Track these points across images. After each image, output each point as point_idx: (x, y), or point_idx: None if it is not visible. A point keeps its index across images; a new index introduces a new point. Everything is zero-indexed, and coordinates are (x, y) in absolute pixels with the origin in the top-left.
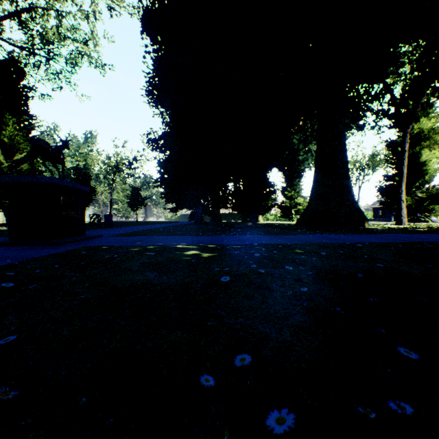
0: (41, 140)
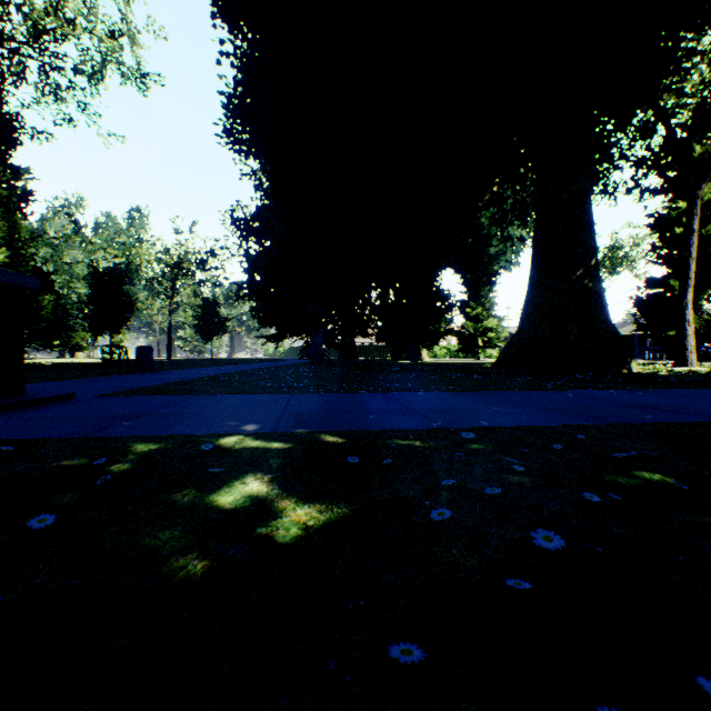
0: None
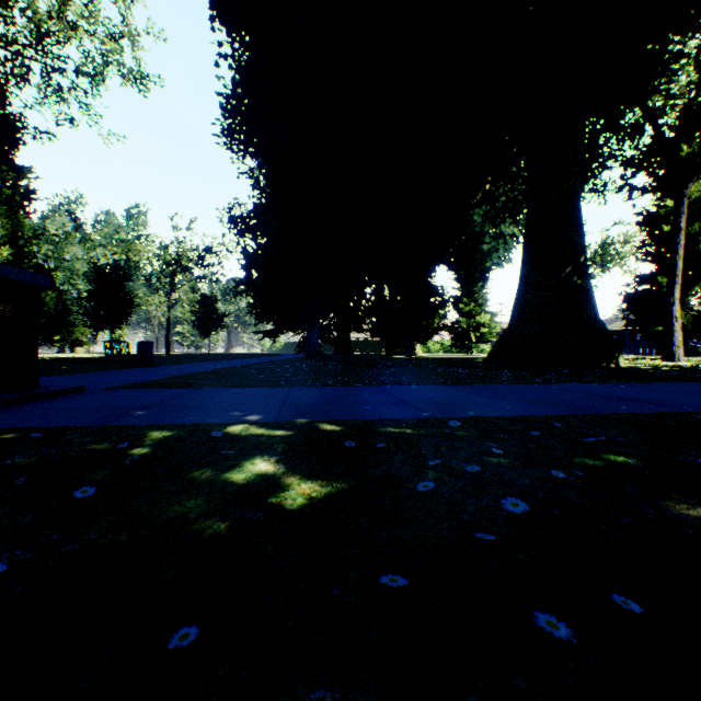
0: None
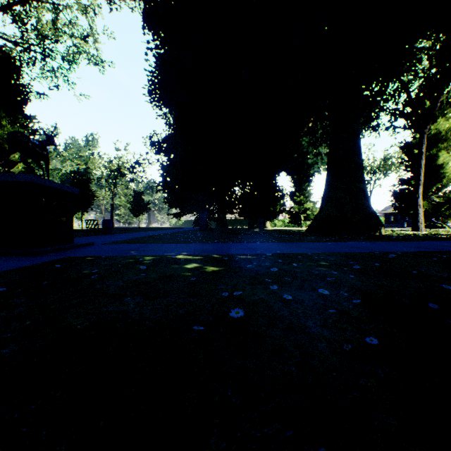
0: (18, 133)
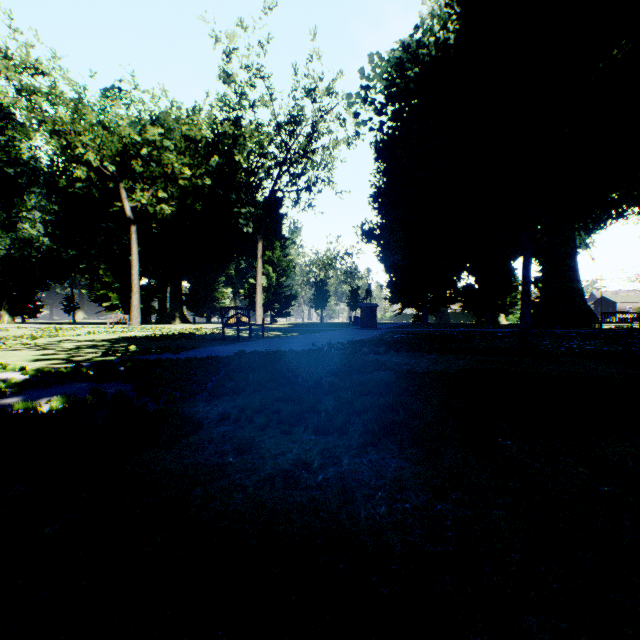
0: (369, 289)
